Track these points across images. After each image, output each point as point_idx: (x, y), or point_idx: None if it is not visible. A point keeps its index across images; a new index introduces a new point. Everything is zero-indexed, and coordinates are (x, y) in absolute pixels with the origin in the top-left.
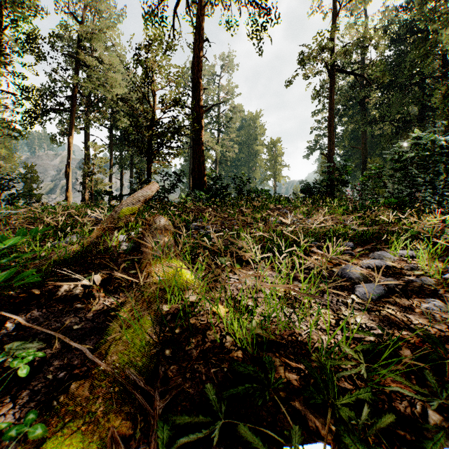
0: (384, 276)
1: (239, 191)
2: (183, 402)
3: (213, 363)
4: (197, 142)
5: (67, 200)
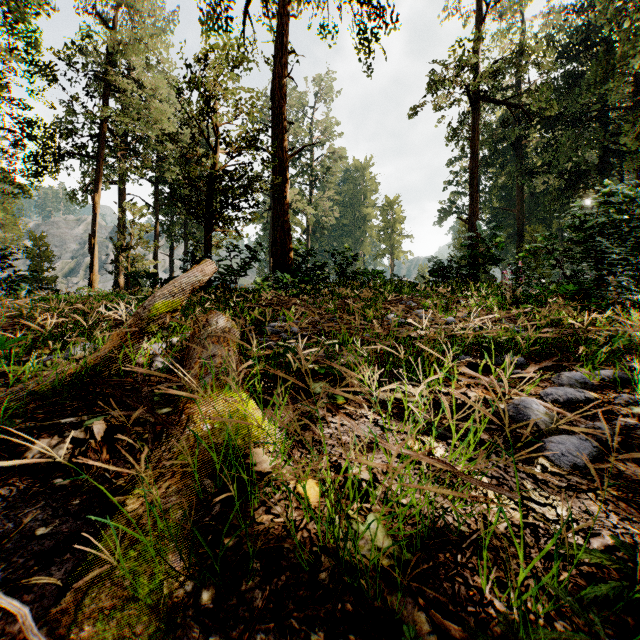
0: (584, 418)
1: (341, 273)
2: None
3: (295, 627)
4: (279, 202)
5: (92, 285)
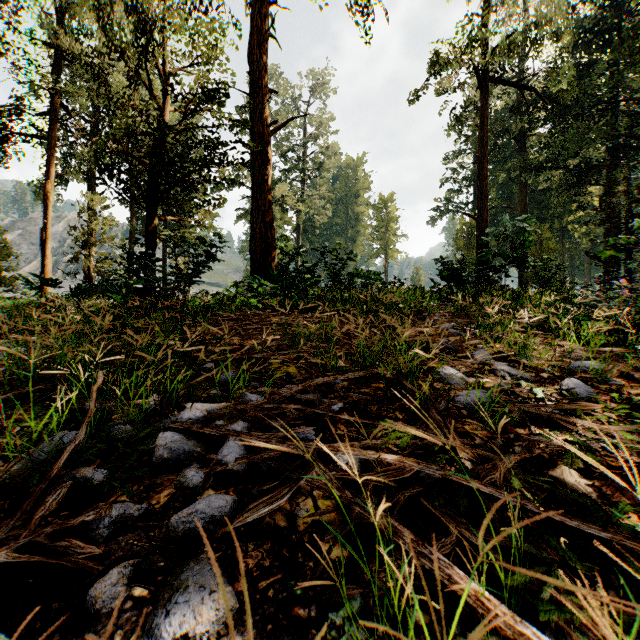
0: None
1: (335, 276)
2: None
3: None
4: (260, 188)
5: (44, 288)
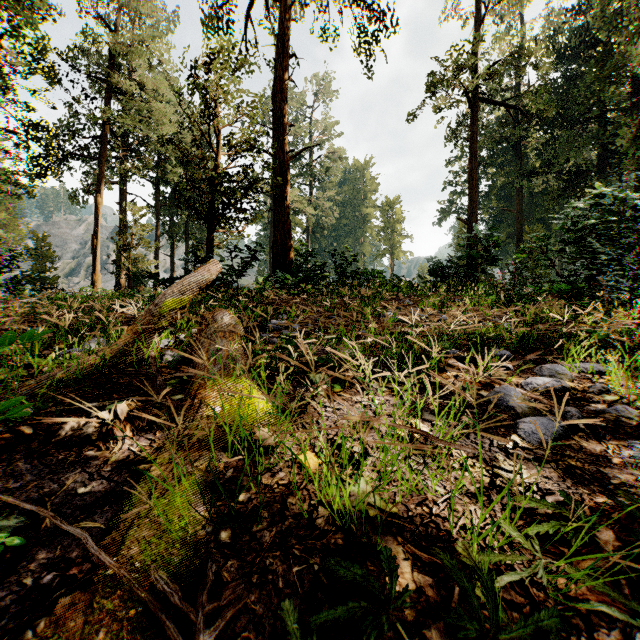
0: (559, 404)
1: (341, 273)
2: (245, 630)
3: (297, 555)
4: (280, 203)
5: (94, 285)
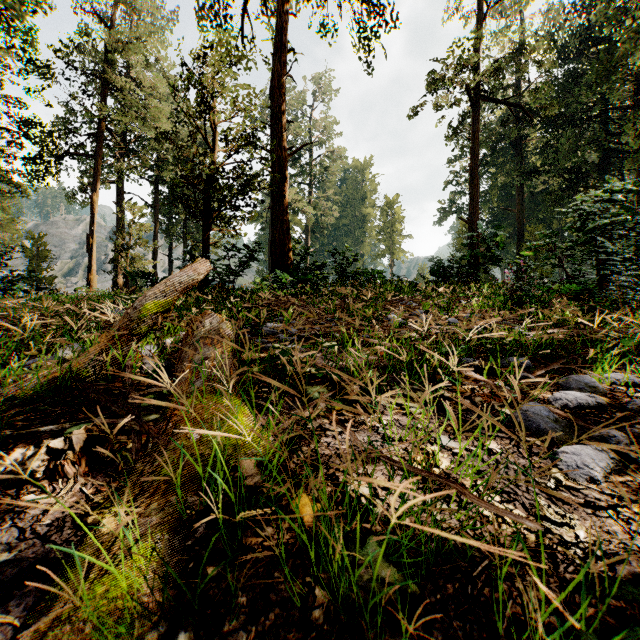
0: (596, 425)
1: (340, 273)
2: None
3: None
4: (279, 201)
5: (90, 285)
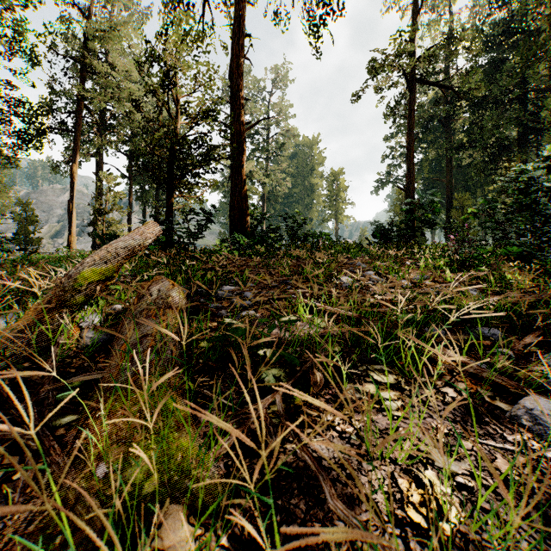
0: None
1: (293, 236)
2: None
3: None
4: (237, 171)
5: (70, 246)
